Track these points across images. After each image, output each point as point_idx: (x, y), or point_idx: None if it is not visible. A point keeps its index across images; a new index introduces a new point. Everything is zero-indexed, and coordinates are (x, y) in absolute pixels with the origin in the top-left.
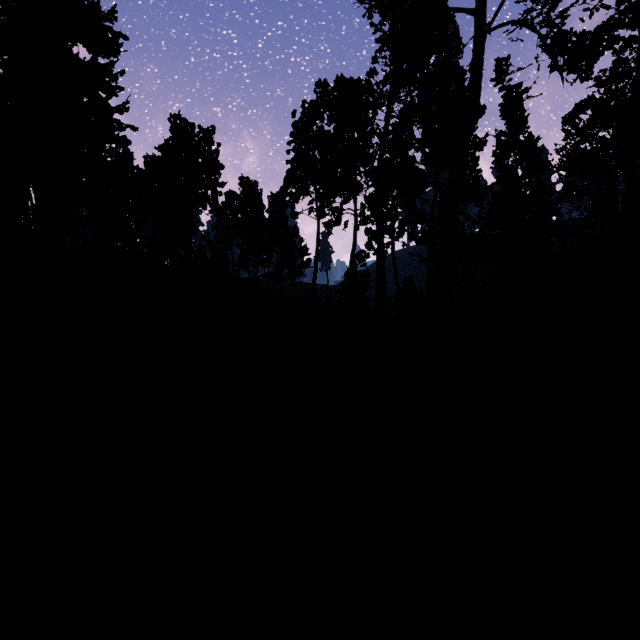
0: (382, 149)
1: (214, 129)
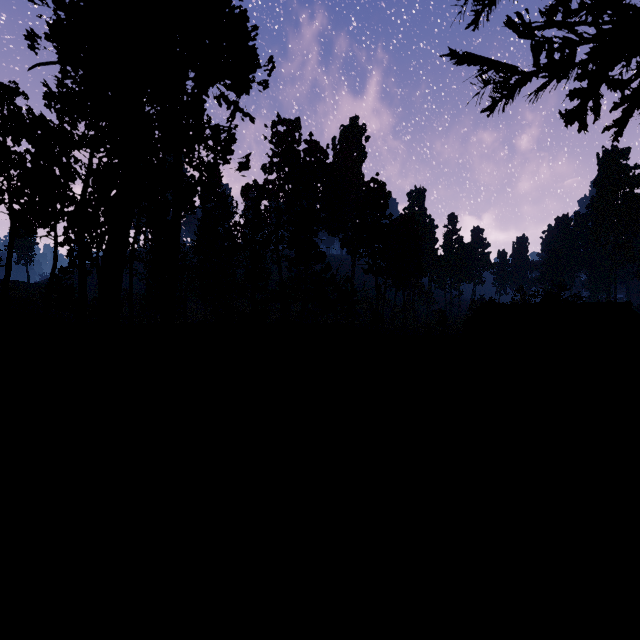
0: (85, 189)
1: None
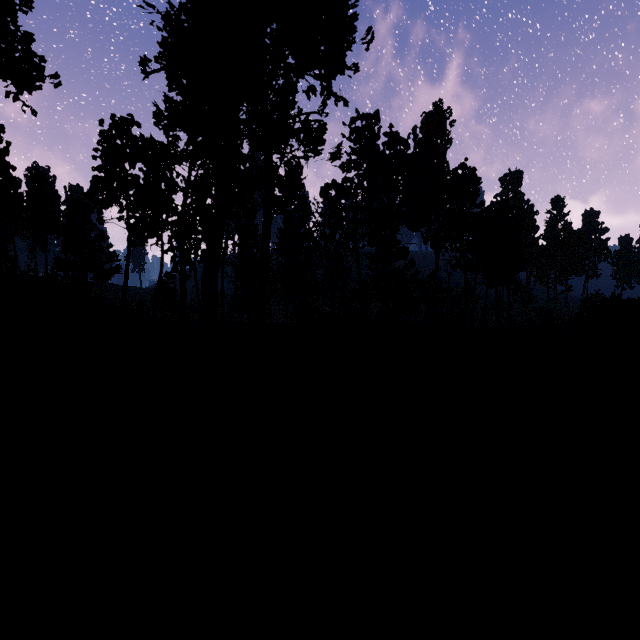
0: (185, 200)
1: (3, 127)
